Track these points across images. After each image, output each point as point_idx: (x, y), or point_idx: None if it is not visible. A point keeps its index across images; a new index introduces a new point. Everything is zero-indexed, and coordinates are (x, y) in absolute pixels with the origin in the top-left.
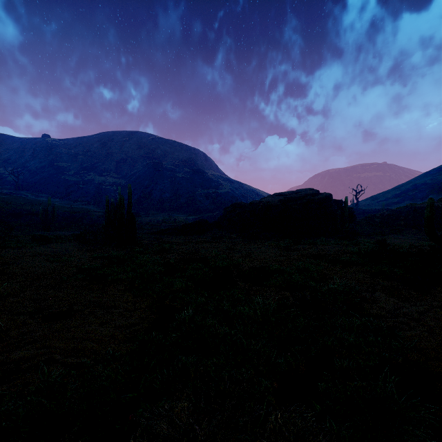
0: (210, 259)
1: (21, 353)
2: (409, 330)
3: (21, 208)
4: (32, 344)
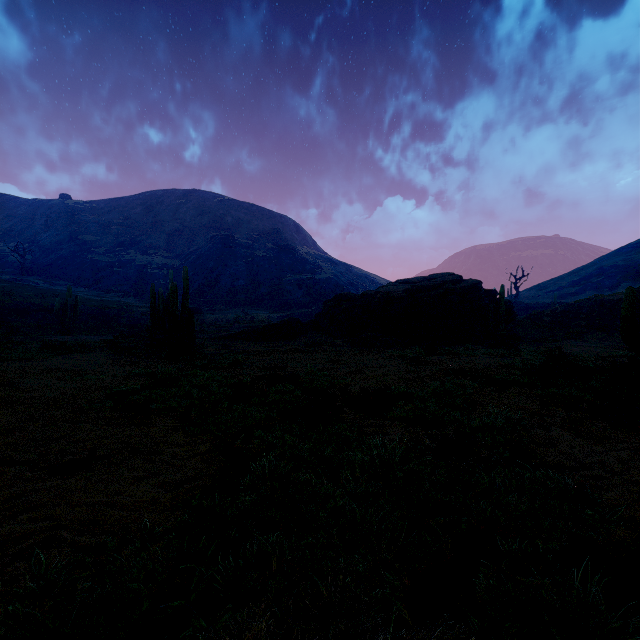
0: (303, 377)
1: (8, 528)
2: (608, 490)
3: (27, 302)
4: (28, 512)
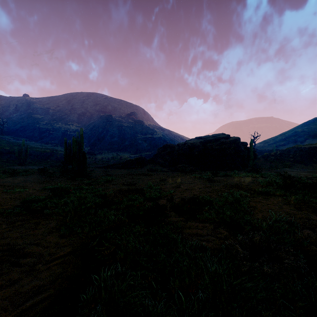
0: (145, 190)
1: None
2: None
3: (2, 148)
4: None
